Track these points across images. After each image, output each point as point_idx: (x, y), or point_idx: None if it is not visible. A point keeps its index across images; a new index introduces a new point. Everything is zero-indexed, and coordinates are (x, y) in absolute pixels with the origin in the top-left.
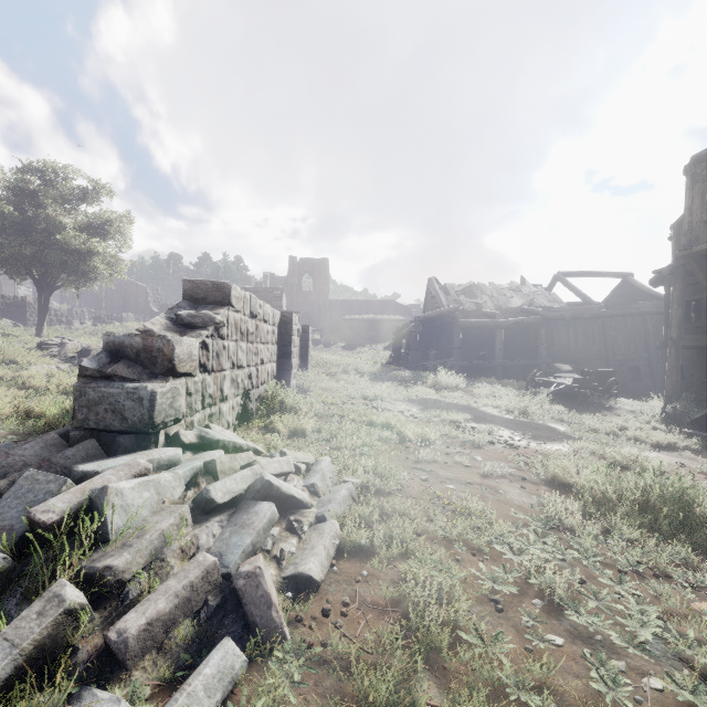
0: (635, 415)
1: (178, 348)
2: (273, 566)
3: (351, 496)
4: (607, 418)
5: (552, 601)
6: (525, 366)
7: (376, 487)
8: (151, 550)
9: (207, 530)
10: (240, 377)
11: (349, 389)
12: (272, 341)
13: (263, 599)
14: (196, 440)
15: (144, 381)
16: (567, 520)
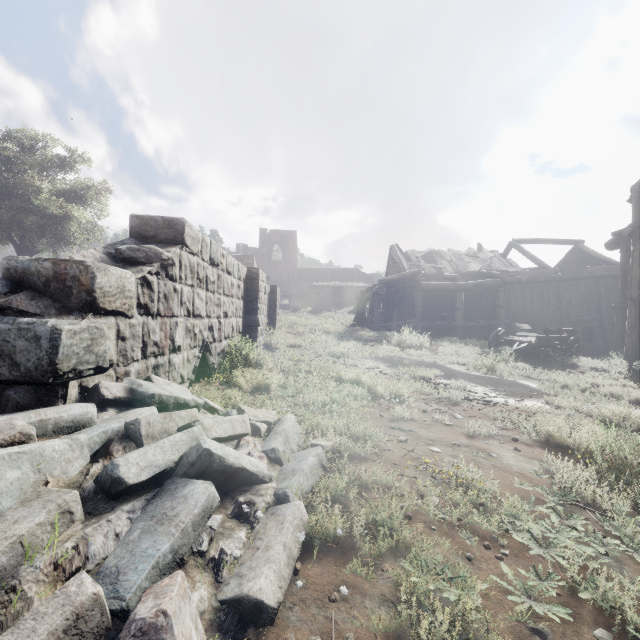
0: (599, 373)
1: (101, 277)
2: (206, 581)
3: (321, 464)
4: (574, 375)
5: (622, 630)
6: (483, 327)
7: (349, 451)
8: None
9: (105, 528)
10: (197, 327)
11: (316, 347)
12: (237, 296)
13: None
14: (123, 394)
15: (49, 316)
16: (586, 493)
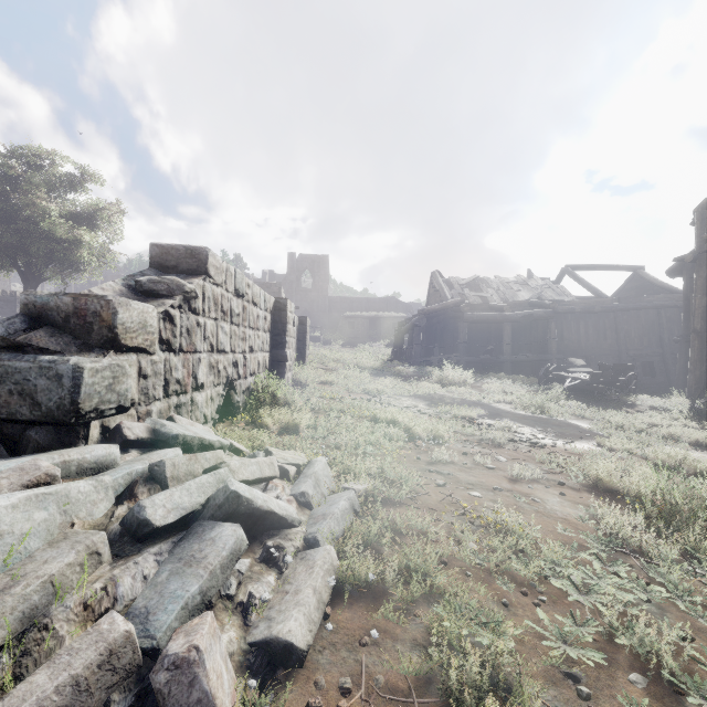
0: (659, 412)
1: (122, 312)
2: (234, 623)
3: (353, 509)
4: (631, 414)
5: (658, 675)
6: (533, 362)
7: (383, 495)
8: (25, 612)
9: (133, 570)
10: (221, 363)
11: (349, 384)
12: (263, 328)
13: (200, 706)
14: (146, 434)
15: (69, 354)
16: (633, 540)
